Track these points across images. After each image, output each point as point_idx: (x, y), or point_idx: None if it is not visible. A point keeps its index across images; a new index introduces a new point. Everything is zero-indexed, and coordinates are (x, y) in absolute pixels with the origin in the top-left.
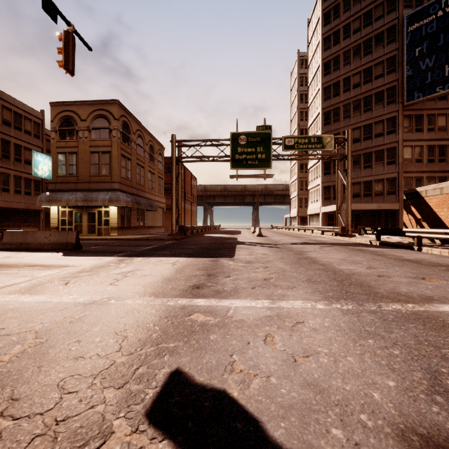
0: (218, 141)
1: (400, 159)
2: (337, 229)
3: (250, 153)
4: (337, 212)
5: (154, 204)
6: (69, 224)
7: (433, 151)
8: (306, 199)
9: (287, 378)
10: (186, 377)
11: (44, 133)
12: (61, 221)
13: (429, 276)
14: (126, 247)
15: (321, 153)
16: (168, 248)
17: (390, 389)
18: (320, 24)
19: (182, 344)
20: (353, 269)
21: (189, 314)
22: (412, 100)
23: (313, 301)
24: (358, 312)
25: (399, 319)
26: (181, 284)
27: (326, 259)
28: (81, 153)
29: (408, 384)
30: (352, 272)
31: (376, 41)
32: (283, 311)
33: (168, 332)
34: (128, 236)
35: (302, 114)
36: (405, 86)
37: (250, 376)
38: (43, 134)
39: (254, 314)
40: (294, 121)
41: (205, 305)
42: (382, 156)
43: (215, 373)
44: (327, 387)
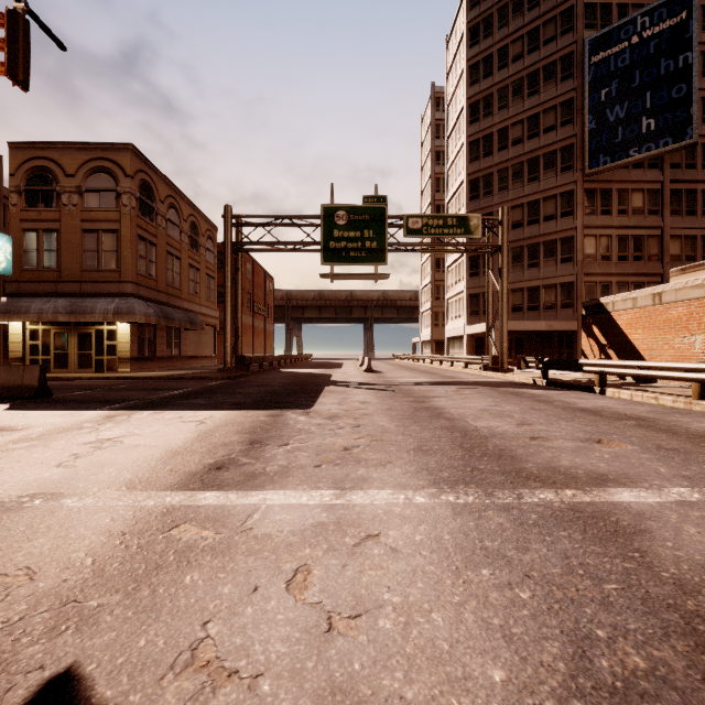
0: (302, 218)
1: (580, 255)
2: (487, 361)
3: (352, 239)
4: (488, 334)
5: (198, 319)
6: (43, 352)
7: (625, 243)
8: (444, 314)
9: (295, 677)
10: (78, 690)
11: (3, 196)
12: (29, 347)
13: (609, 436)
14: (135, 392)
15: (463, 243)
16: (207, 392)
17: (493, 690)
18: (465, 45)
19: (118, 600)
20: (495, 426)
21: (171, 526)
22: (597, 167)
23: (411, 489)
24: (480, 509)
25: (546, 521)
26: (192, 462)
27: (459, 410)
28: (65, 231)
29: (530, 673)
30: (493, 432)
31: (545, 76)
32: (350, 513)
33: (105, 572)
34: (150, 372)
35: (438, 181)
36: (587, 146)
37: (219, 677)
38: (1, 197)
39: (295, 521)
40: (426, 193)
41: (214, 505)
42: (553, 250)
43: (148, 674)
44: (370, 696)
